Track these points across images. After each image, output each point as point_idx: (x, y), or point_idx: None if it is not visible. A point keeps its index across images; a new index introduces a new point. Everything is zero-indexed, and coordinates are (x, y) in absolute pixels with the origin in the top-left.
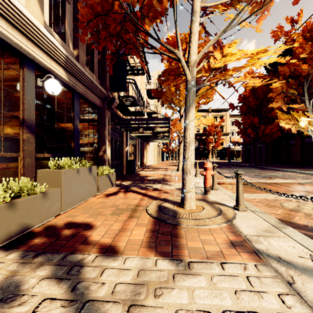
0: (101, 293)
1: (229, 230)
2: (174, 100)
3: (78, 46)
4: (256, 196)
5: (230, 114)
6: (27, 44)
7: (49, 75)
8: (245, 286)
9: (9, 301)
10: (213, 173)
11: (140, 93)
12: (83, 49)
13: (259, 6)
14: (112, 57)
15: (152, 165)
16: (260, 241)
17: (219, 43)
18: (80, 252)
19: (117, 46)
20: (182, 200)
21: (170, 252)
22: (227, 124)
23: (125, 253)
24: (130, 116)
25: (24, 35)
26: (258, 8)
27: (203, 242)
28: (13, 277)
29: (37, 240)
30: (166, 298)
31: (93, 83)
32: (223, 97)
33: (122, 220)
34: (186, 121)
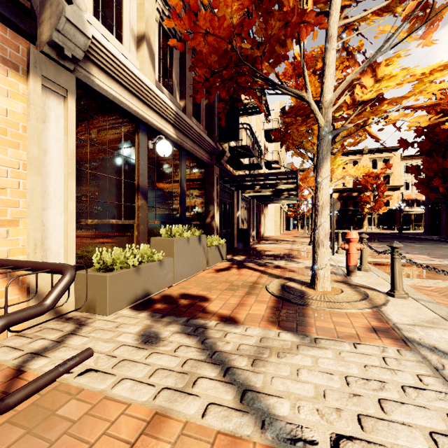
0: (228, 348)
1: (373, 317)
2: (305, 144)
3: (186, 95)
4: (433, 283)
5: (403, 154)
6: (143, 109)
7: (160, 136)
8: (378, 363)
9: (154, 342)
10: (360, 247)
11: (256, 139)
12: (190, 98)
13: (423, 19)
14: (225, 106)
15: (272, 236)
16: (414, 330)
17: (370, 64)
18: (201, 318)
19: (230, 92)
20: (313, 279)
21: (295, 328)
22: (396, 172)
23: (245, 324)
24: (243, 170)
25: (141, 101)
26: (422, 21)
27: (335, 325)
28: (150, 329)
29: (158, 306)
30: (288, 359)
31: (201, 136)
32: (377, 139)
33: (239, 296)
34: (318, 178)
